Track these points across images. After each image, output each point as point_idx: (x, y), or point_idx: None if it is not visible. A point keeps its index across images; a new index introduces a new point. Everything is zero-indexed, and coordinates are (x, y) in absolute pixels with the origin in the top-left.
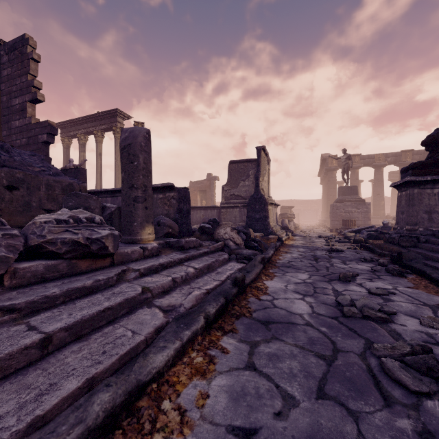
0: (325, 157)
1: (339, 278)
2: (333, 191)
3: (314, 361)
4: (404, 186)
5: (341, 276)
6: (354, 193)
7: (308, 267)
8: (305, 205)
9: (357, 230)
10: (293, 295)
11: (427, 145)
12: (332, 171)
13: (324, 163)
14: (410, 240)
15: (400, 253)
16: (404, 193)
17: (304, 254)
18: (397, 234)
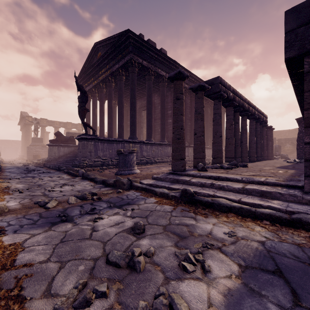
0: (24, 115)
1: (26, 168)
2: (29, 138)
3: (20, 172)
4: (49, 146)
5: (26, 168)
6: (41, 142)
7: (16, 168)
8: (6, 144)
9: (39, 160)
10: (14, 170)
11: (55, 135)
12: (29, 125)
13: (23, 118)
14: (49, 160)
15: (44, 163)
16: (49, 147)
17: (13, 167)
18: (47, 159)
